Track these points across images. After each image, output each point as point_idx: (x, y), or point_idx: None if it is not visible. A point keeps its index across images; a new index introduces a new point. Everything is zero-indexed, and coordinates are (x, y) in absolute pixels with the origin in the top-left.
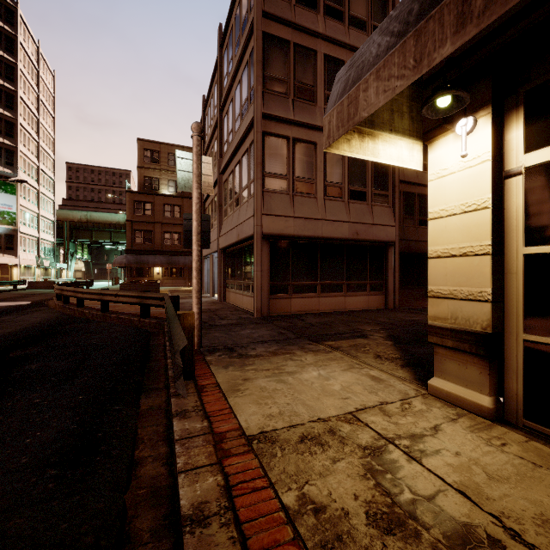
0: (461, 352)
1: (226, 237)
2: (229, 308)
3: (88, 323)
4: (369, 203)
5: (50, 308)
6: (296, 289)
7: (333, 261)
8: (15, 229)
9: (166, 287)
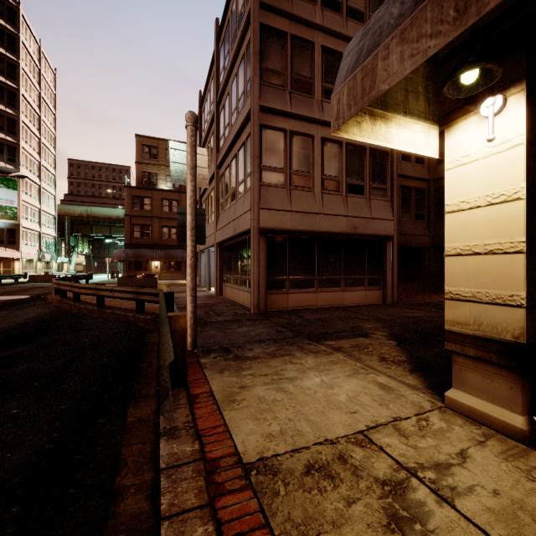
0: (486, 363)
1: (222, 231)
2: (225, 302)
3: (82, 319)
4: (367, 197)
5: (47, 302)
6: (294, 284)
7: (330, 256)
8: (16, 223)
9: (164, 280)
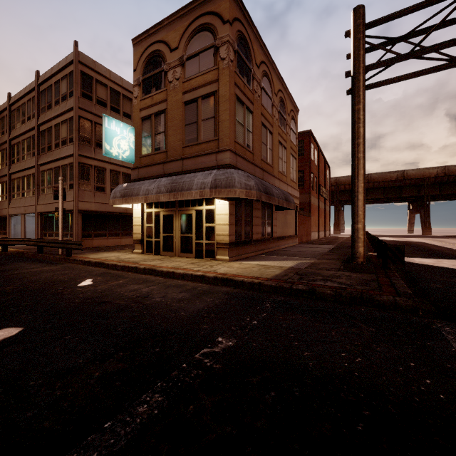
0: (138, 244)
1: (46, 206)
2: None
3: None
4: None
5: None
6: (96, 235)
7: (114, 222)
8: None
9: None
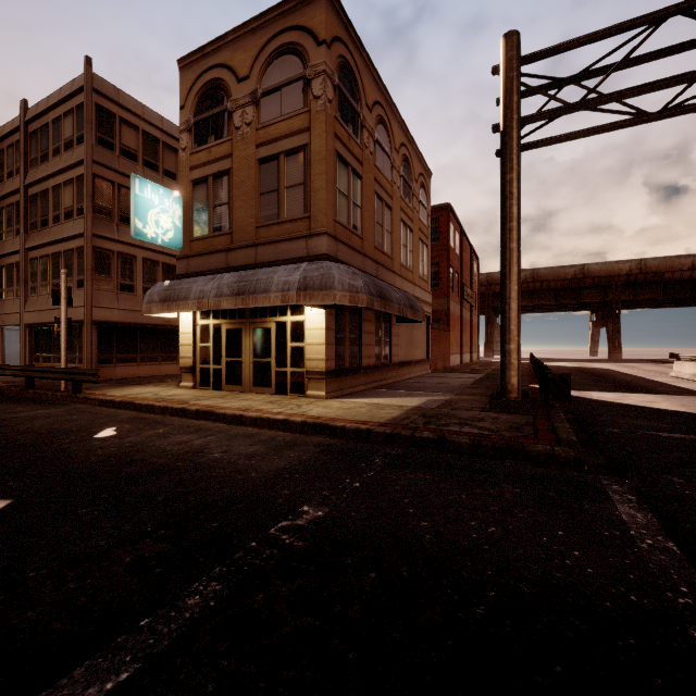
0: (188, 373)
1: (39, 315)
2: None
3: None
4: None
5: None
6: (120, 360)
7: (150, 340)
8: None
9: None
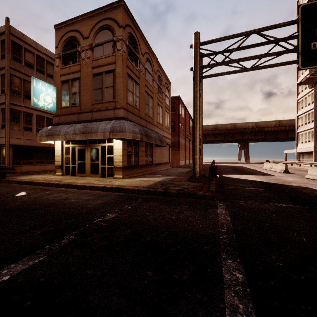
0: (59, 168)
1: None
2: None
3: None
4: None
5: None
6: (24, 163)
7: (40, 154)
8: None
9: None
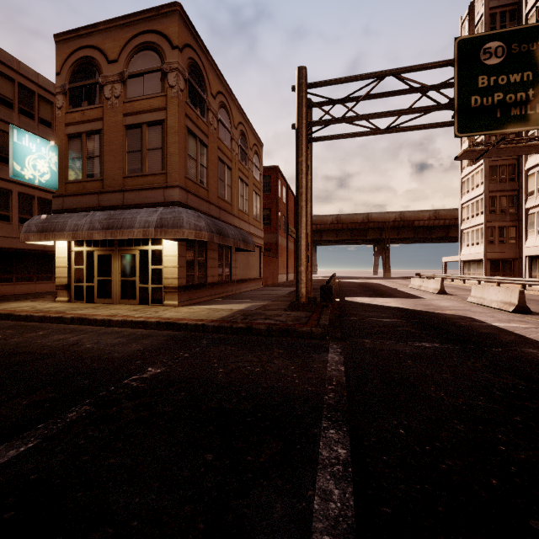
0: (63, 290)
1: None
2: None
3: None
4: None
5: None
6: None
7: (26, 263)
8: None
9: None
